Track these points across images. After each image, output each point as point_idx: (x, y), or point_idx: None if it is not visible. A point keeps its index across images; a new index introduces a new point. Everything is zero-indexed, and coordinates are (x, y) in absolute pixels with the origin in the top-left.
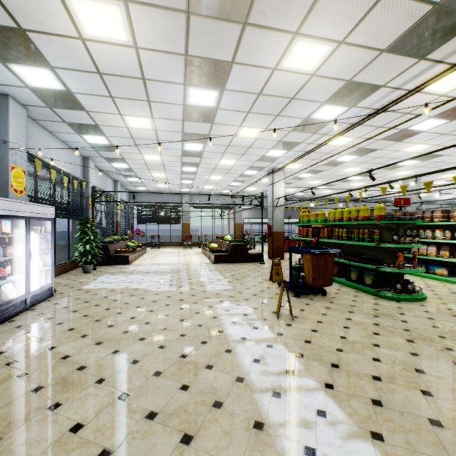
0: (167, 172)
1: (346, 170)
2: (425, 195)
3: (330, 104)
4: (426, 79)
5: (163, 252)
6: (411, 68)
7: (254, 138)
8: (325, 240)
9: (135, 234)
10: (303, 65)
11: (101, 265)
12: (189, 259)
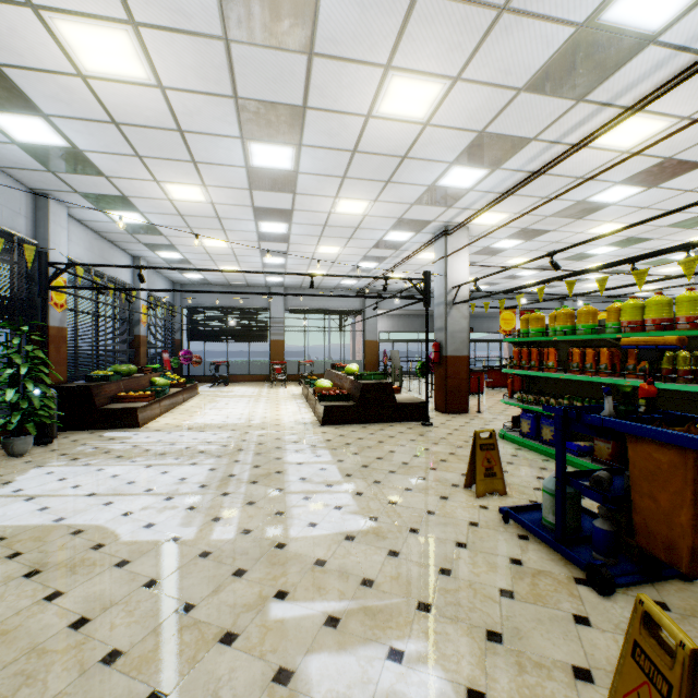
0: (231, 237)
1: (595, 230)
2: None
3: None
4: None
5: (229, 395)
6: None
7: (418, 122)
8: (608, 379)
9: (183, 359)
10: None
11: (75, 429)
12: (272, 413)
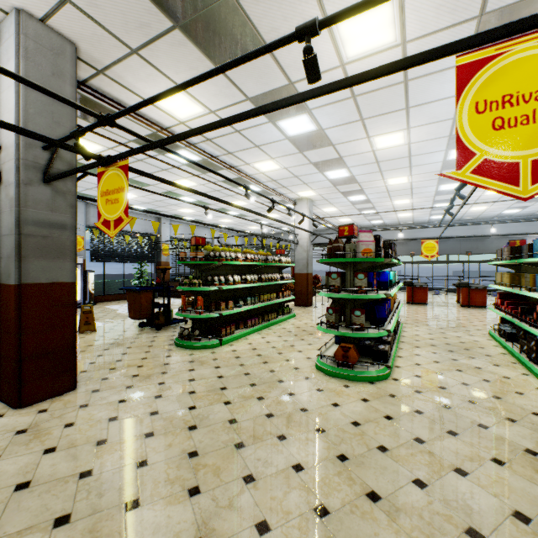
0: (226, 218)
1: (393, 182)
2: None
3: (167, 153)
4: (162, 116)
5: None
6: (133, 119)
7: (199, 185)
8: None
9: None
10: (94, 148)
11: (166, 297)
12: None
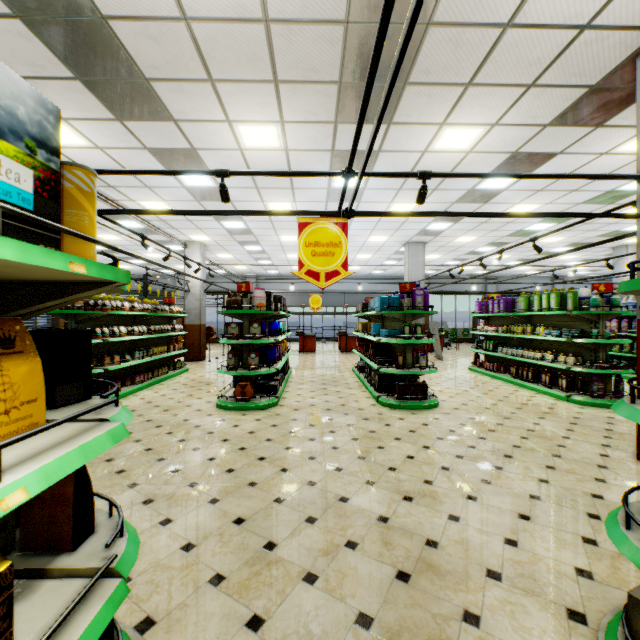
0: None
1: (286, 239)
2: (530, 268)
3: None
4: None
5: None
6: None
7: None
8: None
9: None
10: None
11: None
12: None
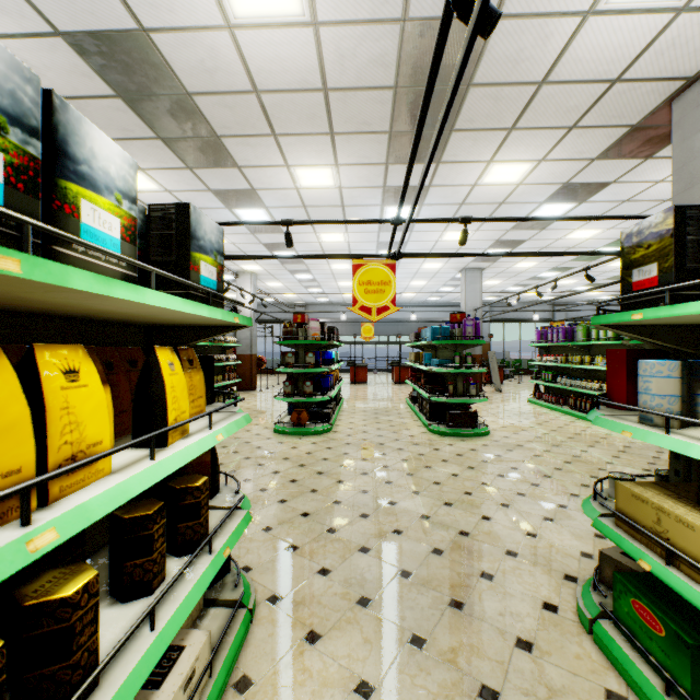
0: None
1: (337, 267)
2: (602, 293)
3: None
4: None
5: None
6: None
7: None
8: None
9: None
10: None
11: None
12: None
